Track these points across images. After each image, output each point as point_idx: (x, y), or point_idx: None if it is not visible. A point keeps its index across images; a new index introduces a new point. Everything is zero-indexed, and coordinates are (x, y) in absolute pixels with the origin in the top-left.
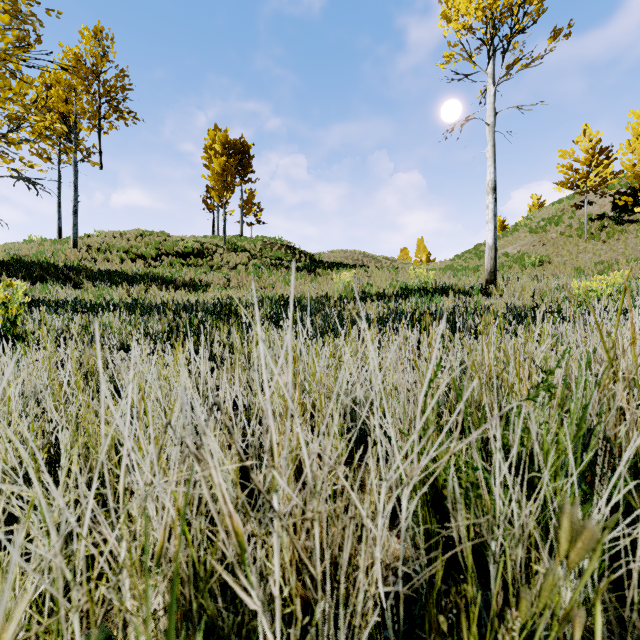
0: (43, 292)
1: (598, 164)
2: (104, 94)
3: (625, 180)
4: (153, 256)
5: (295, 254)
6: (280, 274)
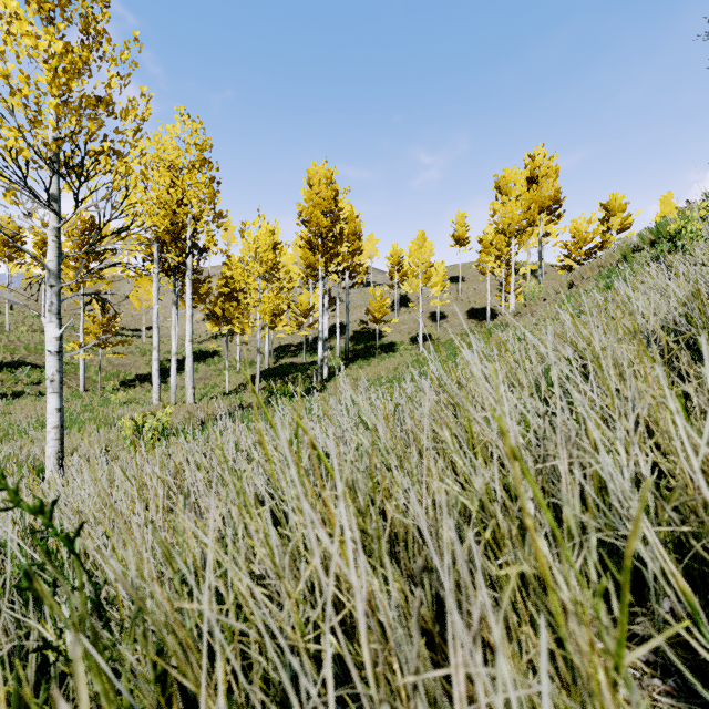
0: None
1: None
2: None
3: None
4: None
5: None
6: None
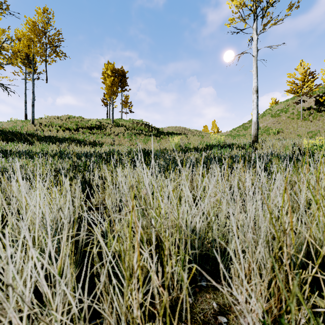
0: (11, 147)
1: (308, 80)
2: (48, 43)
3: (321, 89)
4: (74, 129)
5: (149, 128)
6: (141, 138)
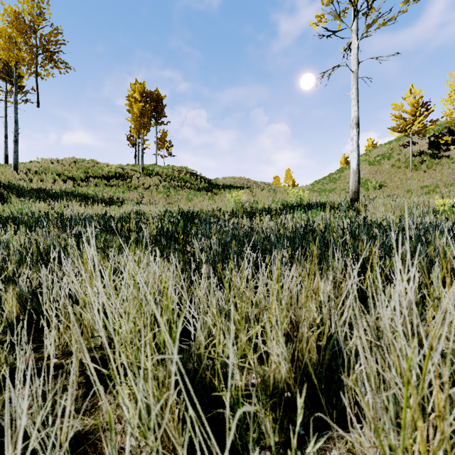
0: None
1: (420, 114)
2: (40, 46)
3: (437, 127)
4: (82, 178)
5: (197, 179)
6: (184, 193)
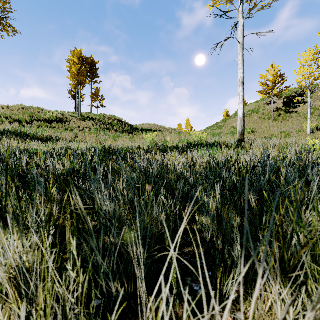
0: None
1: (278, 82)
2: None
3: (288, 92)
4: (28, 121)
5: (122, 124)
6: (111, 134)
